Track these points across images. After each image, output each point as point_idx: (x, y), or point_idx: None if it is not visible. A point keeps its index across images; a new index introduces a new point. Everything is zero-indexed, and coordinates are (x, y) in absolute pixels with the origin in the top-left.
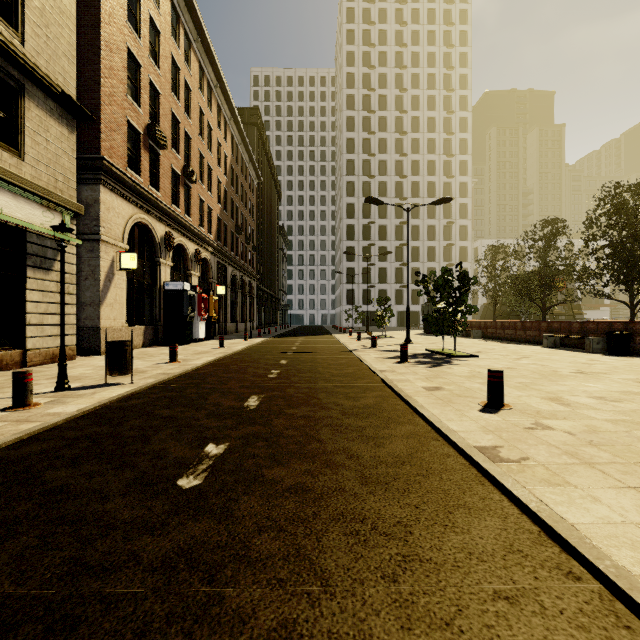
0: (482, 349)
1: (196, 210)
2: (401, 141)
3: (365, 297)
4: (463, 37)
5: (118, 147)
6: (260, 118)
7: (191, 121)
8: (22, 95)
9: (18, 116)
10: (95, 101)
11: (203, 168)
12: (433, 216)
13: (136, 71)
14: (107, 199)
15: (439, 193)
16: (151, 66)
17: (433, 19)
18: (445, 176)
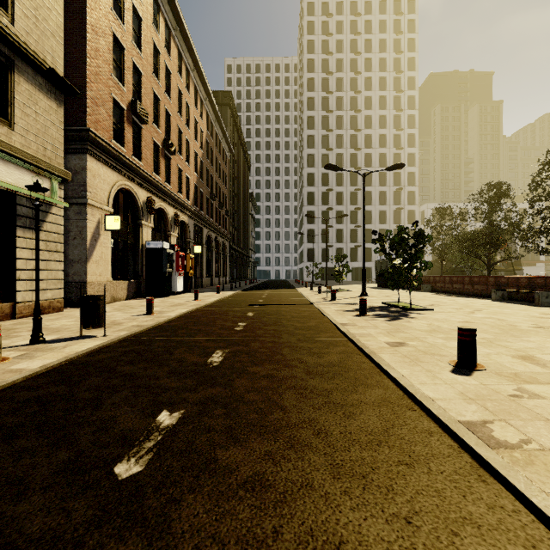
0: (434, 302)
1: (175, 178)
2: (356, 118)
3: (324, 255)
4: (411, 25)
5: (103, 121)
6: (232, 99)
7: (170, 100)
8: (12, 70)
9: (8, 89)
10: (82, 79)
11: (181, 142)
12: (384, 183)
13: (120, 54)
14: (93, 167)
15: (389, 163)
16: (134, 50)
17: (384, 10)
18: (395, 148)
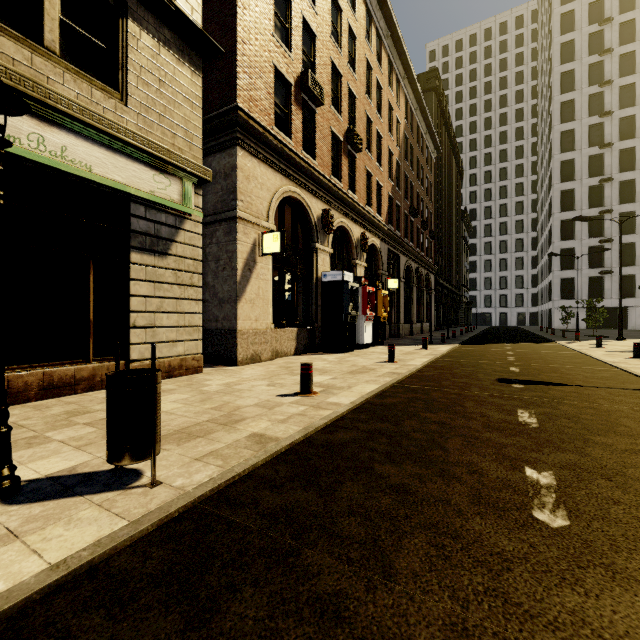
0: None
1: (362, 186)
2: None
3: (593, 288)
4: None
5: (261, 99)
6: (439, 80)
7: (356, 76)
8: (124, 17)
9: (119, 46)
10: (232, 41)
11: (371, 135)
12: None
13: (286, 8)
14: (246, 165)
15: None
16: (305, 2)
17: None
18: None
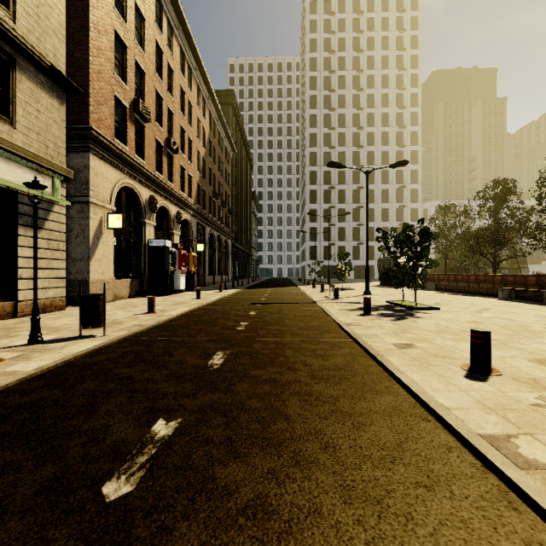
0: (439, 301)
1: (178, 177)
2: (358, 116)
3: (326, 253)
4: (414, 22)
5: (106, 119)
6: (235, 98)
7: (173, 99)
8: (14, 68)
9: (10, 87)
10: (84, 77)
11: (184, 140)
12: (387, 181)
13: (123, 52)
14: (95, 165)
15: (392, 161)
16: (136, 48)
17: (387, 7)
18: (397, 146)
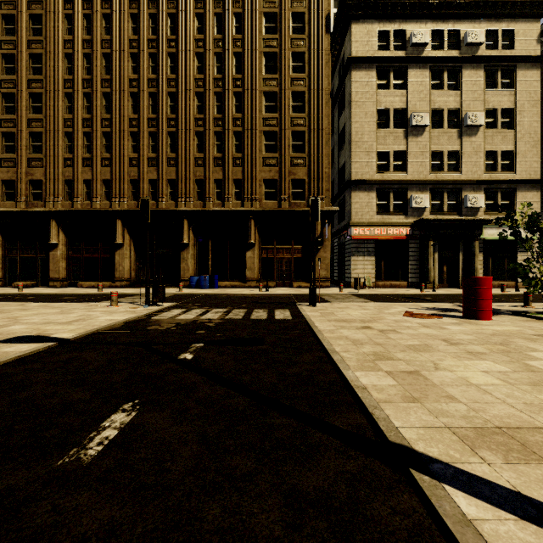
0: None
1: None
2: None
3: None
4: None
5: None
6: None
7: None
8: (515, 191)
9: (513, 200)
10: None
11: None
12: None
13: None
14: None
15: None
16: None
17: None
18: None
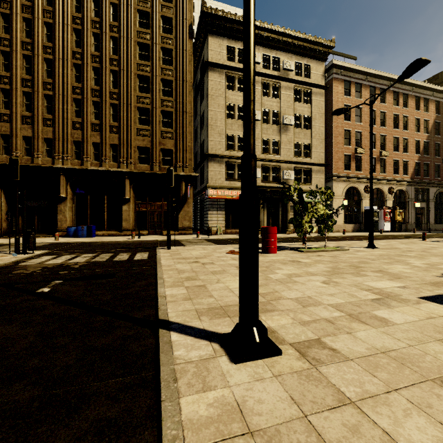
0: None
1: (390, 167)
2: None
3: None
4: None
5: (340, 166)
6: None
7: (385, 127)
8: (311, 170)
9: (310, 176)
10: (332, 156)
11: (398, 143)
12: None
13: (349, 133)
14: (335, 184)
15: None
16: (356, 125)
17: None
18: None
